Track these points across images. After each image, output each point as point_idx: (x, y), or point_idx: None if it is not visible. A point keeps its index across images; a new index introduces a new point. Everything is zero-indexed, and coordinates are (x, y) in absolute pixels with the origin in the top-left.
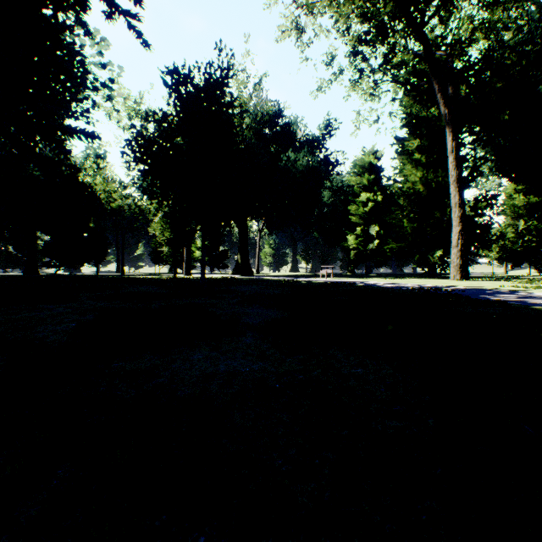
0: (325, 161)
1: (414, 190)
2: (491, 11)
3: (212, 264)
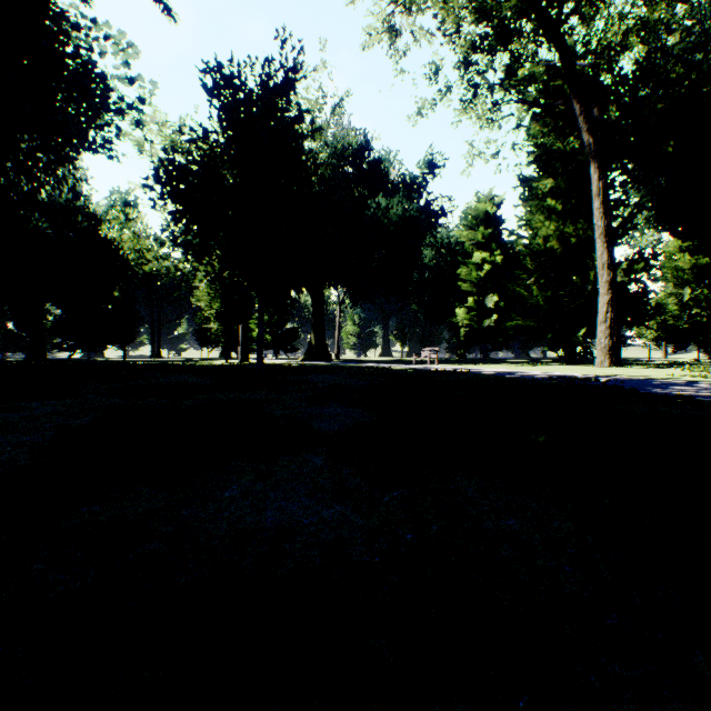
0: (427, 209)
1: (546, 248)
2: (651, 5)
3: (278, 346)
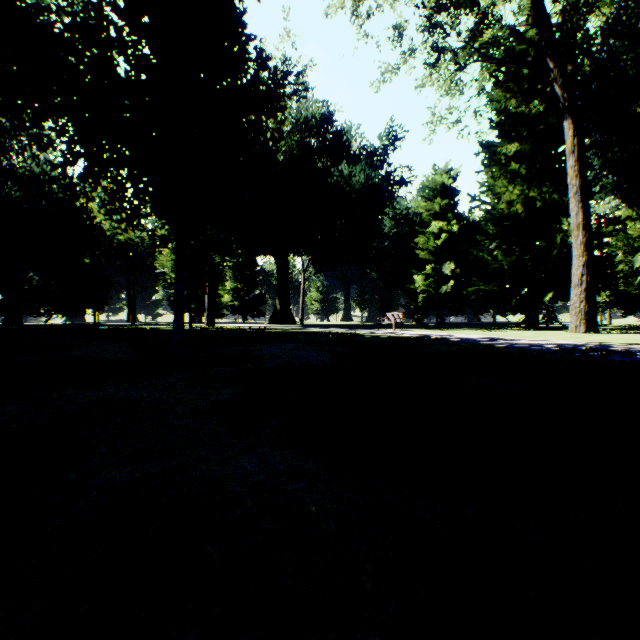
0: (388, 179)
1: (509, 213)
2: None
3: (245, 311)
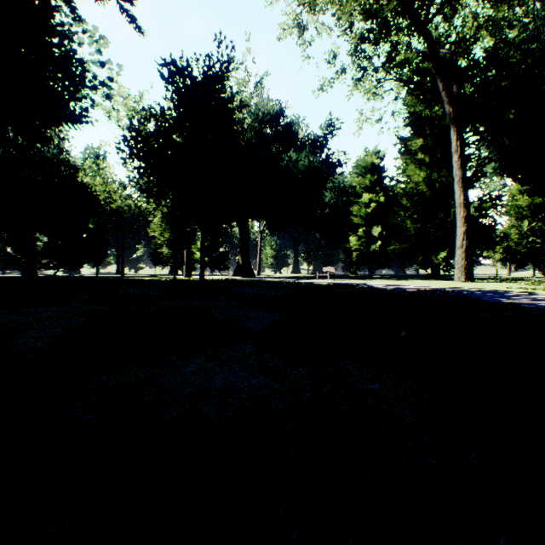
0: (327, 161)
1: (417, 191)
2: (496, 8)
3: (213, 266)
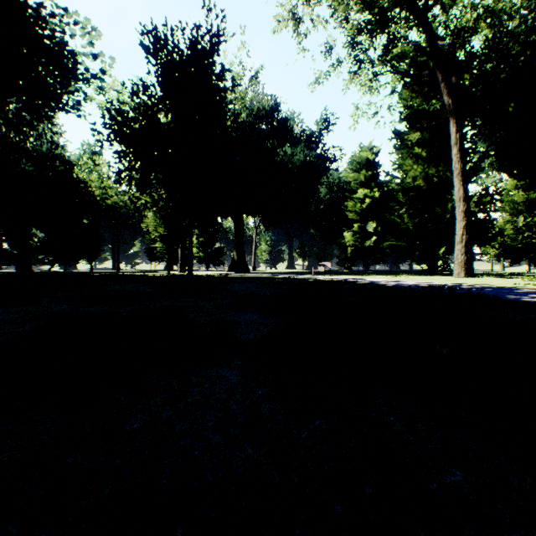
0: (322, 156)
1: (414, 185)
2: None
3: (208, 261)
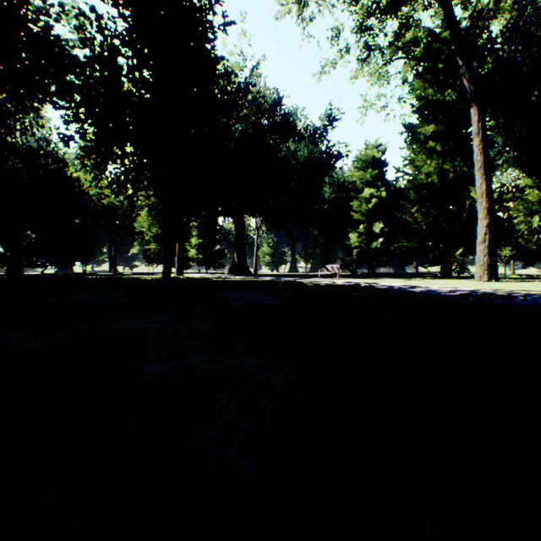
0: (327, 153)
1: (427, 182)
2: None
3: (208, 263)
